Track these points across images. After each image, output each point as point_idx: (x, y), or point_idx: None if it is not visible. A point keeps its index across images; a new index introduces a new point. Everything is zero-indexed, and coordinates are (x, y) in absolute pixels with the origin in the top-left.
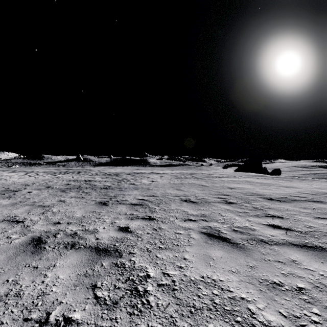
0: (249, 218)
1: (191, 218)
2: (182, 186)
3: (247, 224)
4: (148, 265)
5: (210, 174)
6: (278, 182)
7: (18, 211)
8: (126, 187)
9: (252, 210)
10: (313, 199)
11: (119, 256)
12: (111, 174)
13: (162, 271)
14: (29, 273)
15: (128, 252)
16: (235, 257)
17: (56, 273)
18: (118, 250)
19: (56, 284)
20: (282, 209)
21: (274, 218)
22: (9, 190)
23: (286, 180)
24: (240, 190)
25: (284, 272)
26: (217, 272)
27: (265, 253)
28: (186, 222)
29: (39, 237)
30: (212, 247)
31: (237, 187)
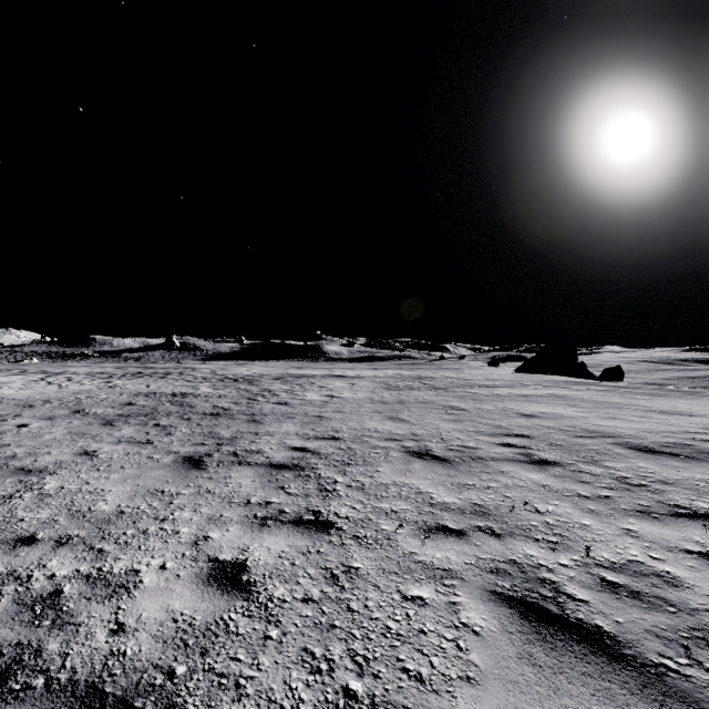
0: (627, 525)
1: (447, 522)
2: (402, 410)
3: (634, 549)
4: None
5: (464, 380)
6: (635, 398)
7: None
8: (267, 413)
9: (620, 491)
10: None
11: None
12: (237, 380)
13: None
14: None
15: None
16: None
17: None
18: None
19: None
20: (705, 487)
21: (707, 523)
22: None
23: (651, 393)
24: (552, 422)
25: None
26: None
27: None
28: (432, 538)
29: None
30: (566, 697)
31: (541, 414)
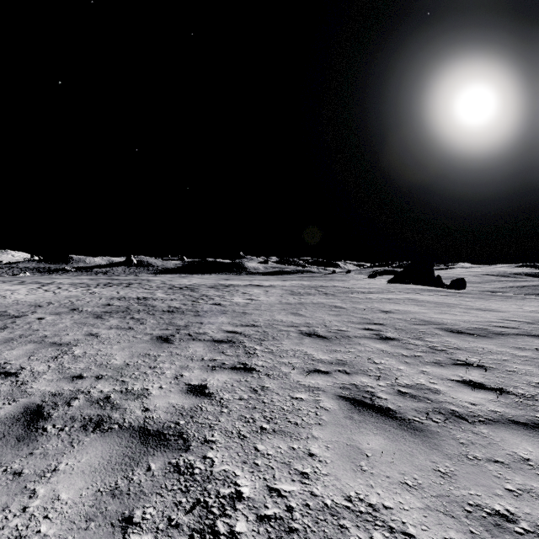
0: (424, 369)
1: (320, 368)
2: (301, 308)
3: (422, 379)
4: (239, 470)
5: (348, 288)
6: (465, 301)
7: (12, 353)
8: (207, 310)
9: (428, 353)
10: (531, 332)
11: (184, 449)
12: (182, 288)
13: (266, 484)
14: (2, 486)
15: (202, 439)
16: (408, 450)
17: (55, 487)
18: (184, 434)
19: (51, 516)
20: (480, 351)
21: (470, 368)
22: (7, 316)
23: (478, 297)
24: (401, 316)
25: (512, 487)
26: (378, 487)
27: (465, 441)
28: (310, 375)
29: (39, 407)
30: (363, 428)
31: (396, 310)
